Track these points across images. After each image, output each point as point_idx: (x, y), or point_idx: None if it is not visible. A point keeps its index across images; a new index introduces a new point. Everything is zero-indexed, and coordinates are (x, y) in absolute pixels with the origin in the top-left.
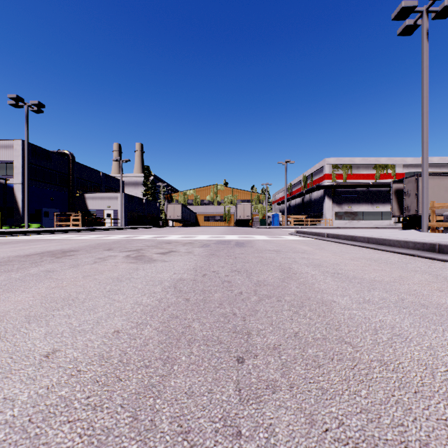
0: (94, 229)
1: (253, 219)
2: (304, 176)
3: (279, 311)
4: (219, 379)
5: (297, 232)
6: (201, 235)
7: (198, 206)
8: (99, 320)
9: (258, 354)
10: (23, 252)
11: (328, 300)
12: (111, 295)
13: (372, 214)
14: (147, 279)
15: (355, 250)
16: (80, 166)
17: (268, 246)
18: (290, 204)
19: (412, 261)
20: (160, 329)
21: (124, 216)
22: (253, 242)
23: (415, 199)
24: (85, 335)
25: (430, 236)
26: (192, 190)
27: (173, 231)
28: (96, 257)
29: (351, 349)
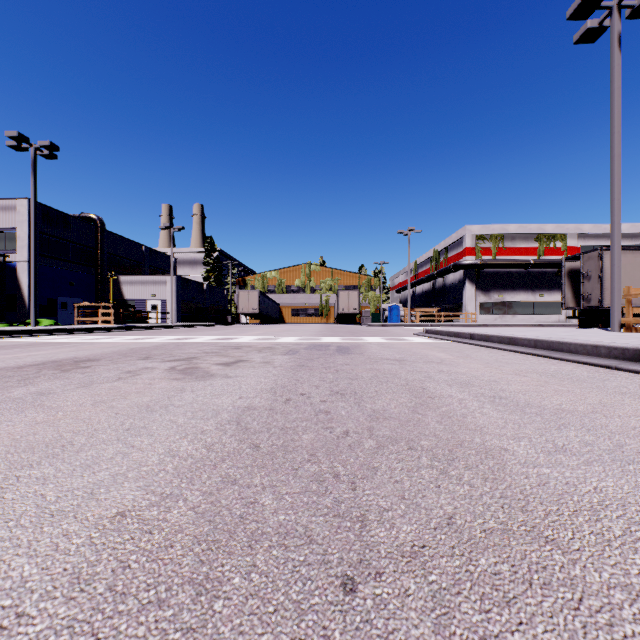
0: (132, 327)
1: (362, 313)
2: (435, 251)
3: (414, 469)
4: (305, 639)
5: (427, 331)
6: (286, 336)
7: (283, 294)
8: (95, 488)
9: (383, 570)
10: (15, 362)
11: (495, 447)
12: (130, 438)
13: (533, 306)
14: (195, 408)
15: (518, 358)
16: (113, 237)
17: (386, 353)
18: (414, 292)
19: (610, 376)
20: (201, 508)
21: (177, 309)
22: (362, 347)
23: (598, 284)
24: (61, 523)
25: (627, 337)
26: (274, 271)
27: (246, 330)
28: (123, 371)
29: (560, 557)
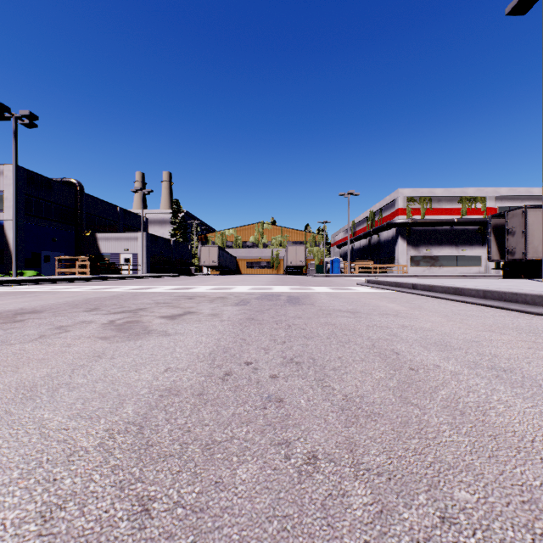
0: (104, 277)
1: (308, 265)
2: (371, 212)
3: None
4: None
5: (369, 281)
6: (240, 286)
7: (239, 249)
8: None
9: None
10: None
11: None
12: None
13: (456, 259)
14: (94, 391)
15: (474, 310)
16: (91, 199)
17: (336, 304)
18: (353, 247)
19: None
20: None
21: (146, 262)
22: (312, 296)
23: (522, 239)
24: None
25: None
26: (231, 229)
27: (205, 280)
28: (53, 326)
29: None
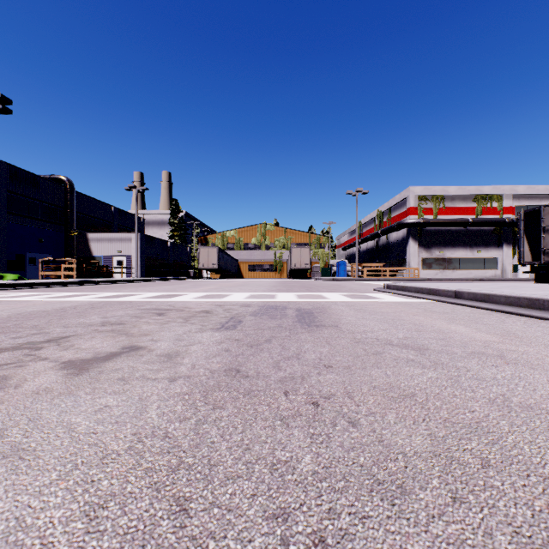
0: (87, 281)
1: (313, 268)
2: (378, 212)
3: None
4: None
5: (389, 286)
6: (237, 292)
7: (241, 251)
8: None
9: None
10: None
11: None
12: None
13: (471, 261)
14: None
15: None
16: (83, 198)
17: (373, 325)
18: (359, 249)
19: None
20: None
21: (141, 264)
22: (329, 310)
23: None
24: None
25: None
26: (232, 230)
27: (200, 284)
28: None
29: None
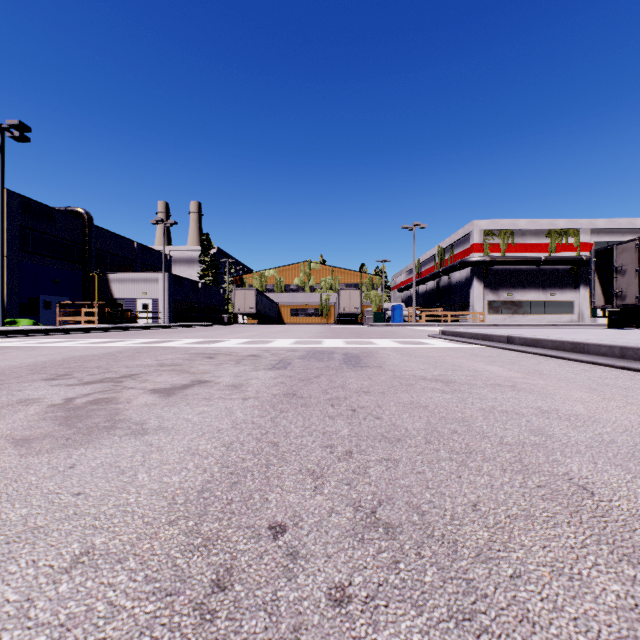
0: (112, 327)
1: (364, 313)
2: (439, 249)
3: None
4: None
5: (445, 332)
6: (281, 339)
7: (281, 293)
8: None
9: None
10: None
11: None
12: None
13: (544, 305)
14: None
15: (622, 377)
16: (103, 233)
17: (414, 366)
18: (417, 291)
19: None
20: None
21: (169, 308)
22: (376, 354)
23: (636, 279)
24: None
25: None
26: (272, 269)
27: (238, 331)
28: None
29: None
